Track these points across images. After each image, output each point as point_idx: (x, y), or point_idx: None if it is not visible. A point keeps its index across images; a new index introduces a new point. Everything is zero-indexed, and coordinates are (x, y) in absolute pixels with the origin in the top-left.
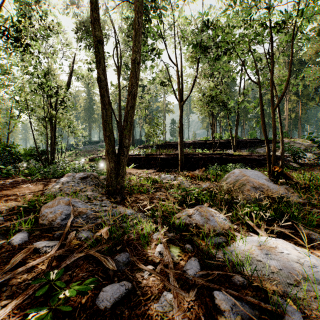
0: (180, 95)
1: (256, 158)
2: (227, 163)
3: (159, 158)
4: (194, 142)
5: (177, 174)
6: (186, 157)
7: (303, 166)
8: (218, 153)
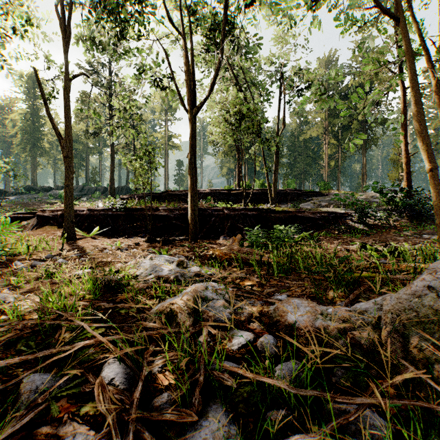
0: (191, 94)
1: (311, 217)
2: (269, 225)
3: (150, 215)
4: (212, 191)
5: (185, 248)
6: (202, 214)
7: (374, 228)
8: (254, 207)
